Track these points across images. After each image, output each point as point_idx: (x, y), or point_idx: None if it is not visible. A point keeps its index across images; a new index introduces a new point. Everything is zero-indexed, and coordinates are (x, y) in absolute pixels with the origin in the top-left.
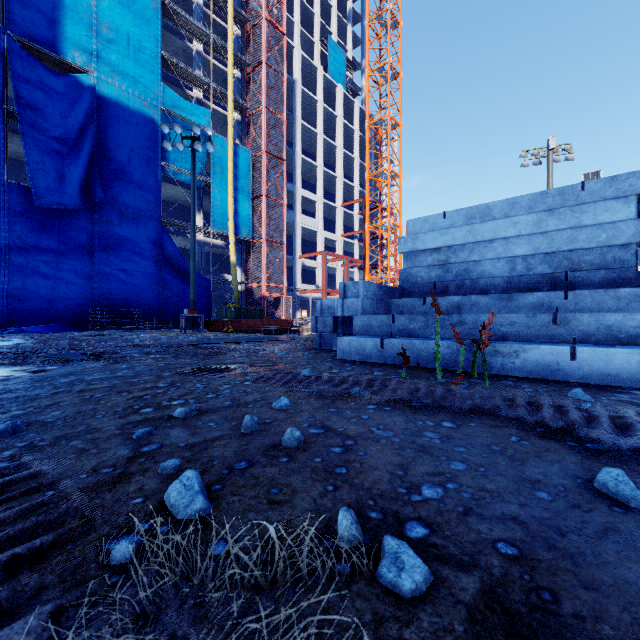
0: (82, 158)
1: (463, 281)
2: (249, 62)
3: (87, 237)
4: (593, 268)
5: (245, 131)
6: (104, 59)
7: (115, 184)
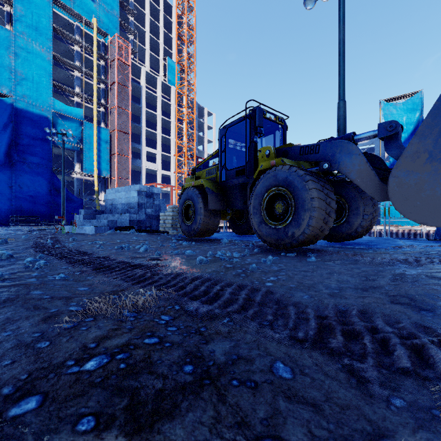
0: (6, 140)
1: (115, 210)
2: (108, 81)
3: (9, 179)
4: (132, 208)
5: (107, 117)
6: (19, 89)
7: (25, 152)
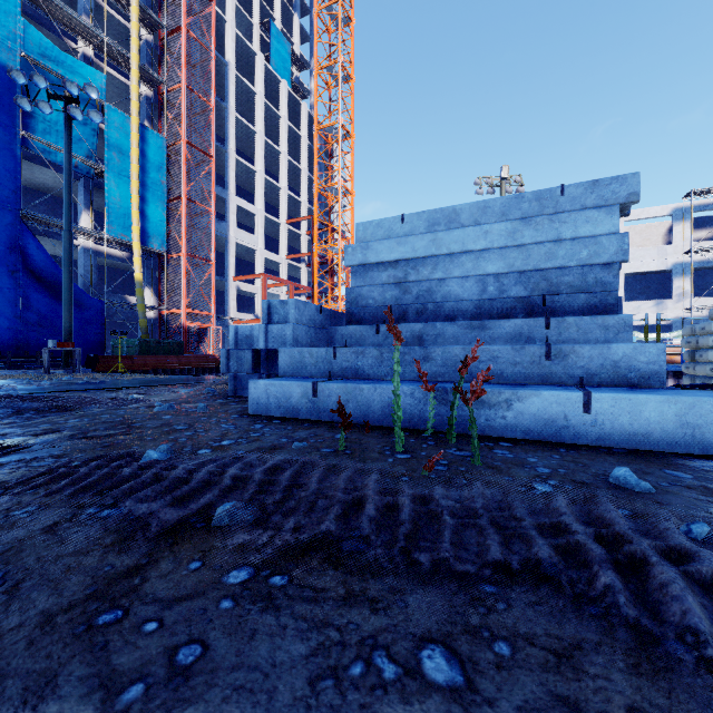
0: None
1: (425, 305)
2: (163, 23)
3: None
4: (573, 291)
5: (158, 112)
6: None
7: None
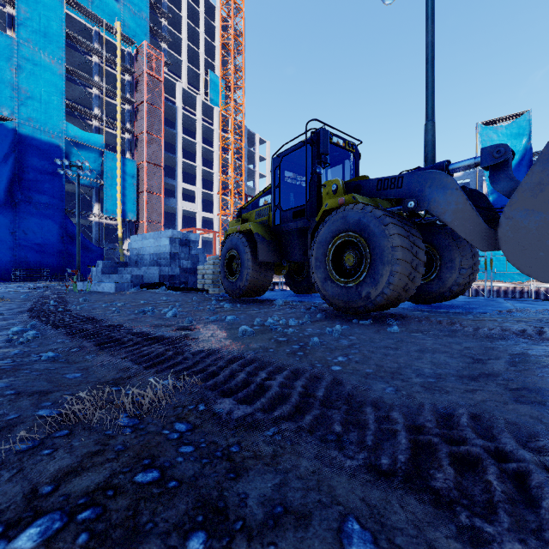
0: (7, 174)
1: (141, 261)
2: (135, 101)
3: (11, 223)
4: (163, 259)
5: (134, 146)
6: (23, 110)
7: (31, 189)
